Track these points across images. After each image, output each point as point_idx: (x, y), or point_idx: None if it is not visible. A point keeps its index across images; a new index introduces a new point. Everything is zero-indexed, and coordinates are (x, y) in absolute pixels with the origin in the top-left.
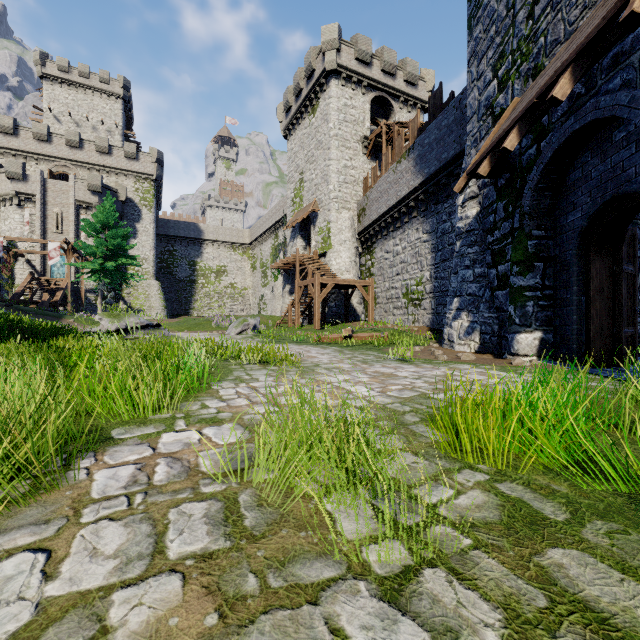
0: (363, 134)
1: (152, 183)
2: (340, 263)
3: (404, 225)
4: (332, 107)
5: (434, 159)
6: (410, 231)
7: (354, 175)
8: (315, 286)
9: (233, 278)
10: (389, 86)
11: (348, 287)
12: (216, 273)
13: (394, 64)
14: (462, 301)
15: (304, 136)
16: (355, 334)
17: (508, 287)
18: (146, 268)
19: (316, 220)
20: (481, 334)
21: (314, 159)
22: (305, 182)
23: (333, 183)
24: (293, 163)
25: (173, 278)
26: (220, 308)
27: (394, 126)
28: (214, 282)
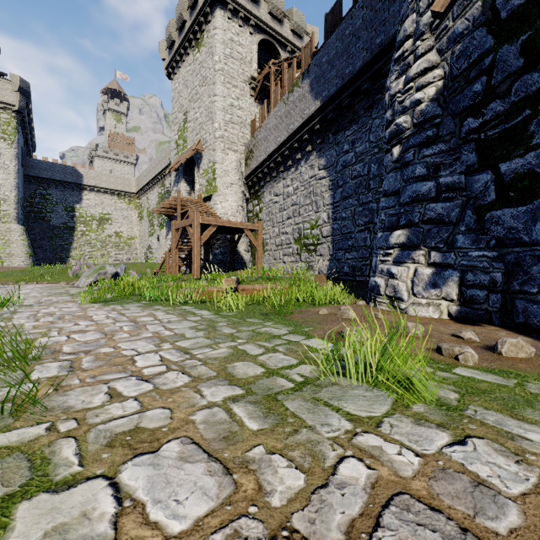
0: (250, 75)
1: (13, 114)
2: (226, 207)
3: (296, 163)
4: (217, 39)
5: (335, 77)
6: (303, 169)
7: (241, 116)
8: (194, 227)
9: (118, 227)
10: (277, 32)
11: (234, 231)
12: (99, 221)
13: (282, 9)
14: (413, 233)
15: (188, 73)
16: (241, 286)
17: (539, 196)
18: (5, 210)
19: (200, 161)
20: (462, 287)
21: (198, 96)
22: (189, 122)
23: (218, 121)
24: (177, 103)
25: (46, 224)
26: (103, 257)
27: (283, 63)
28: (96, 230)
